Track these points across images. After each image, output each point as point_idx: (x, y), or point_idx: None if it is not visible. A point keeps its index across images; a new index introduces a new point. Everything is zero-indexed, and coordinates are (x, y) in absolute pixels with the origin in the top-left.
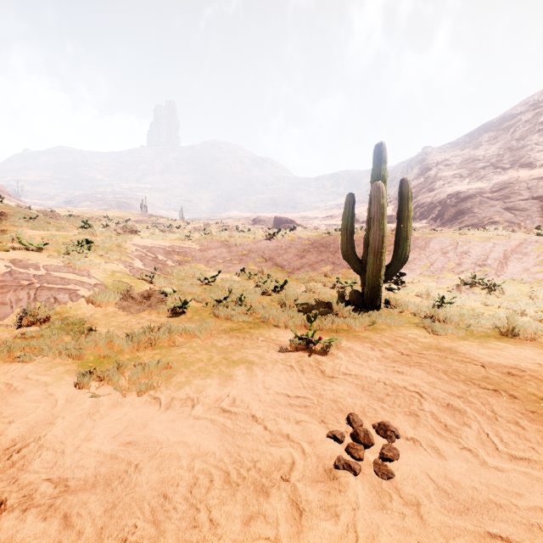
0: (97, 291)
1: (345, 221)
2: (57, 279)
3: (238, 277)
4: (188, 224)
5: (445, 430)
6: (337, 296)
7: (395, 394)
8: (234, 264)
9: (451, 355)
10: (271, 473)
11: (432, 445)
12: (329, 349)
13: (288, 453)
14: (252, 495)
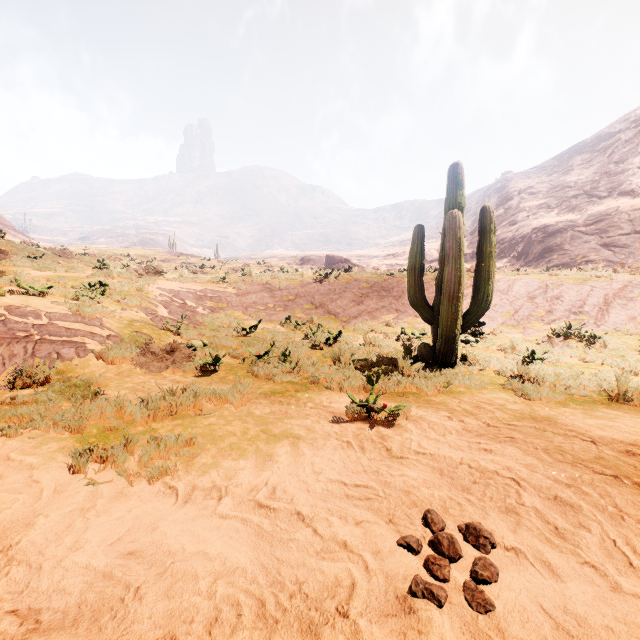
0: (110, 344)
1: (413, 259)
2: (61, 330)
3: (283, 326)
4: (224, 264)
5: (556, 535)
6: (402, 350)
7: (485, 482)
8: (278, 311)
9: (551, 428)
10: (322, 602)
11: (541, 558)
12: (396, 418)
13: (346, 571)
14: (296, 639)
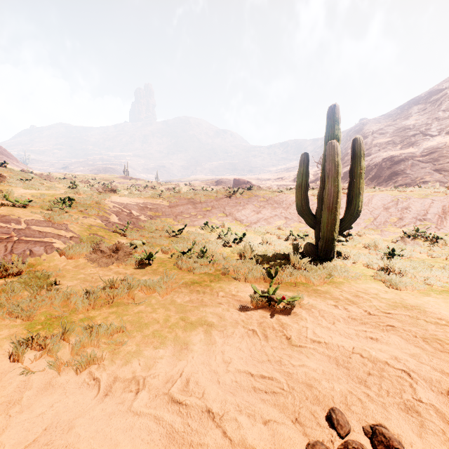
0: (71, 243)
1: (300, 179)
2: (35, 233)
3: (202, 229)
4: (162, 185)
5: None
6: (291, 248)
7: (379, 374)
8: (199, 218)
9: (423, 316)
10: None
11: None
12: (291, 307)
13: None
14: None
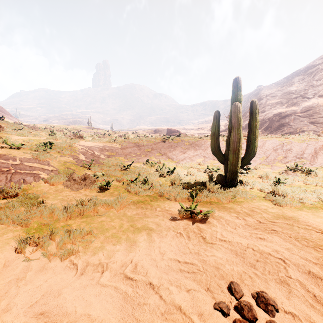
0: (52, 175)
1: (214, 129)
2: (27, 167)
3: (145, 165)
4: (115, 133)
5: (316, 301)
6: (207, 178)
7: (264, 261)
8: (142, 157)
9: (296, 224)
10: None
11: (309, 320)
12: (207, 218)
13: None
14: None
